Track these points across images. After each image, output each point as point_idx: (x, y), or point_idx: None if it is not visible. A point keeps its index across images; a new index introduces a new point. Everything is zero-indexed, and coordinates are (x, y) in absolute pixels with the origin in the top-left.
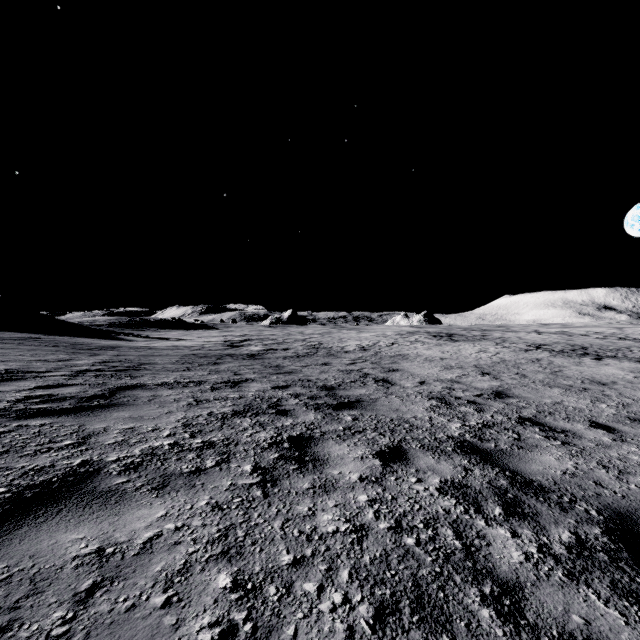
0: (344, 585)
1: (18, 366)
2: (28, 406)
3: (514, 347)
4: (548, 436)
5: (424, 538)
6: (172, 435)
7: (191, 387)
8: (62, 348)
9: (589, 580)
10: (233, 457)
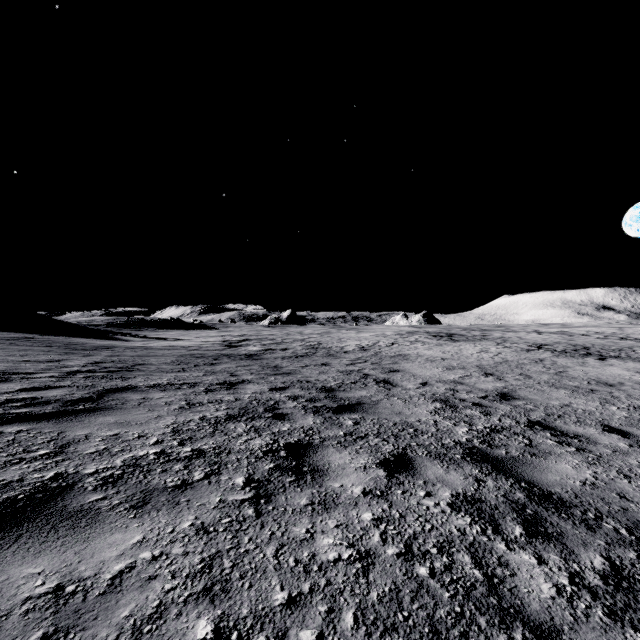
0: (348, 633)
1: (5, 367)
2: (7, 410)
3: (515, 347)
4: (561, 441)
5: (439, 567)
6: (159, 443)
7: (185, 389)
8: (55, 348)
9: (635, 621)
10: (224, 468)
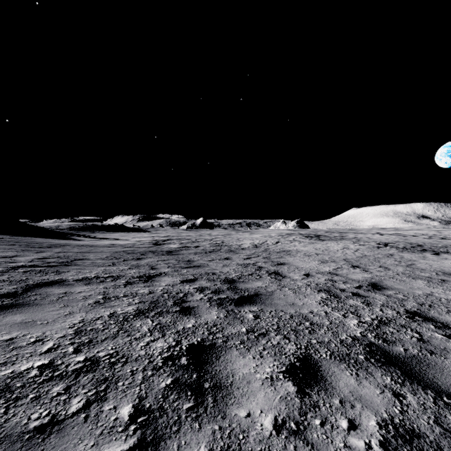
0: None
1: None
2: None
3: (368, 245)
4: (448, 335)
5: None
6: (53, 349)
7: (107, 282)
8: (16, 246)
9: None
10: (113, 388)
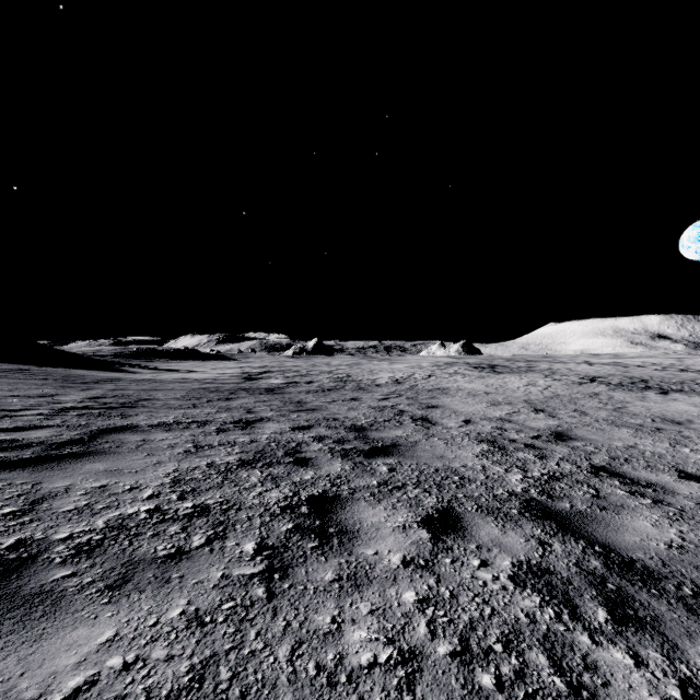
0: None
1: None
2: None
3: (566, 380)
4: (633, 492)
5: (507, 673)
6: (154, 496)
7: (193, 429)
8: (51, 381)
9: None
10: (231, 530)
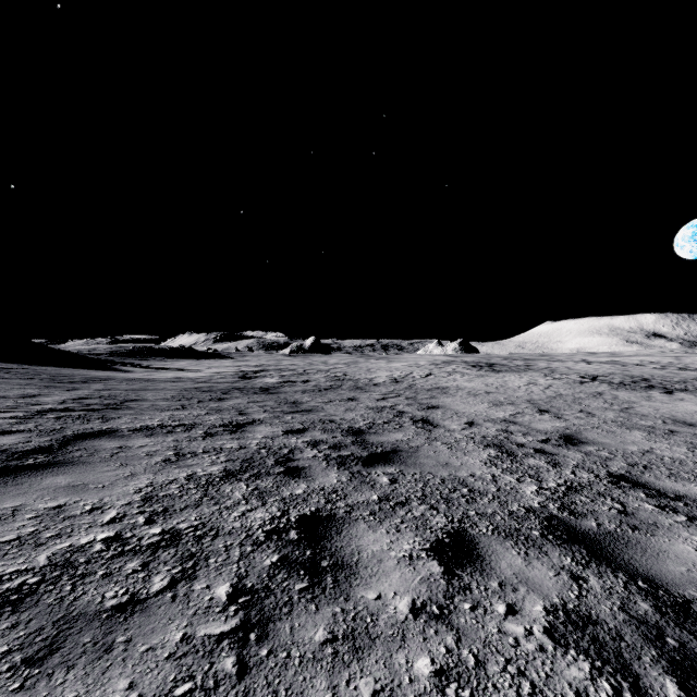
0: None
1: None
2: None
3: (566, 379)
4: (663, 506)
5: None
6: (117, 520)
7: (178, 433)
8: (36, 381)
9: None
10: (203, 565)
